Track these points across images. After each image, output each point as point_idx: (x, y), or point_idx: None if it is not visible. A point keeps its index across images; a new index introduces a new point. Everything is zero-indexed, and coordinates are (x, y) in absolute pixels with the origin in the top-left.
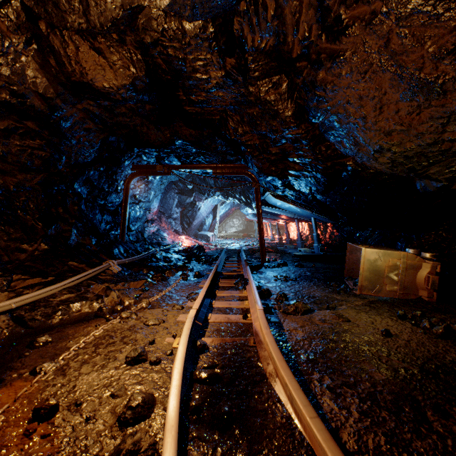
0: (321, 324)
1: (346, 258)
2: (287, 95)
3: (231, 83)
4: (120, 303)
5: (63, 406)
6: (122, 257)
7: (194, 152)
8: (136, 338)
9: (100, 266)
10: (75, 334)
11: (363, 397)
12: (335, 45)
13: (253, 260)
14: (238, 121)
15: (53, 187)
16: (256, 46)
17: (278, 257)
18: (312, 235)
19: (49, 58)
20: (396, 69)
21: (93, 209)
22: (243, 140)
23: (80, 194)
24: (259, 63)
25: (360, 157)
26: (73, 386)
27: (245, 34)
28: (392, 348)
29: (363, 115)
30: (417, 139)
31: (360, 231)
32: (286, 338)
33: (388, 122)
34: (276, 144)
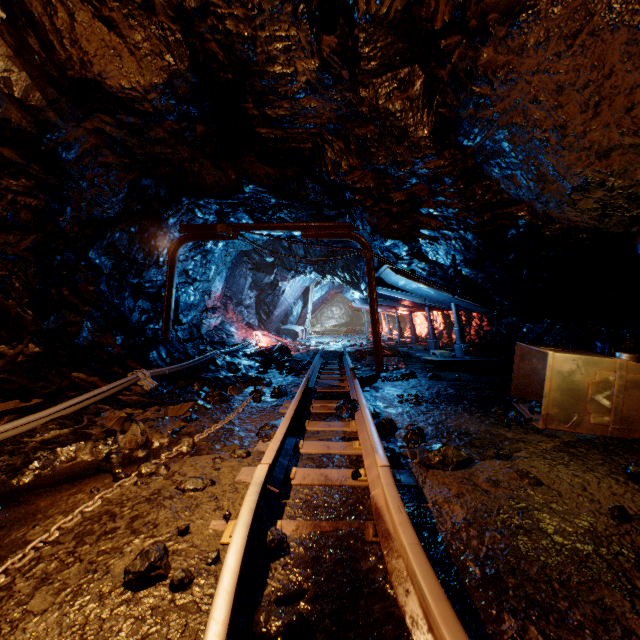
0: (492, 490)
1: (514, 368)
2: (422, 101)
3: (331, 82)
4: (146, 445)
5: None
6: (164, 364)
7: (273, 204)
8: (157, 519)
9: (122, 380)
10: (49, 509)
11: None
12: None
13: (363, 368)
14: (341, 150)
15: (54, 255)
16: (373, 12)
17: (400, 364)
18: (448, 330)
19: (27, 35)
20: None
21: (120, 291)
22: (348, 180)
23: (98, 268)
24: (377, 45)
25: (545, 202)
26: None
27: None
28: None
29: (560, 122)
30: None
31: (529, 324)
32: (434, 522)
33: (608, 131)
34: (401, 186)
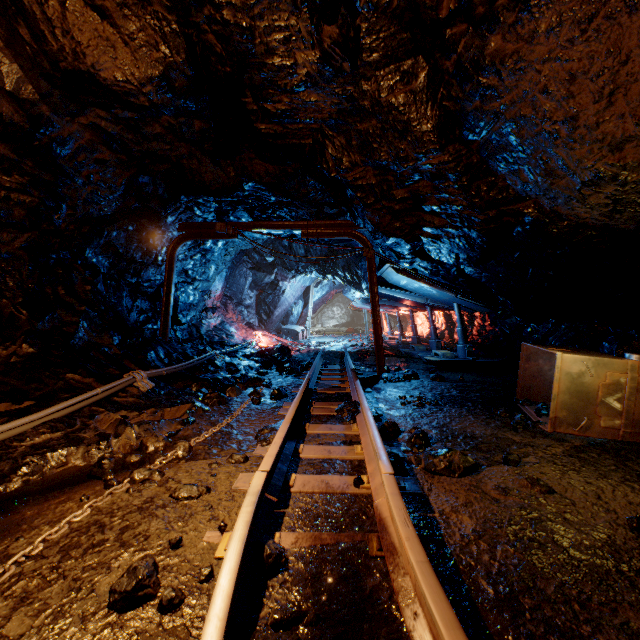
0: (502, 499)
1: (520, 369)
2: (426, 94)
3: (332, 75)
4: (140, 449)
5: None
6: (162, 365)
7: (273, 202)
8: (148, 530)
9: (117, 382)
10: (35, 519)
11: None
12: None
13: (364, 369)
14: (342, 146)
15: (50, 254)
16: (376, 0)
17: (402, 364)
18: (450, 330)
19: (17, 25)
20: None
21: (118, 291)
22: (350, 177)
23: (95, 267)
24: (380, 35)
25: (553, 198)
26: None
27: None
28: None
29: (571, 113)
30: None
31: (534, 324)
32: (442, 534)
33: (623, 121)
34: (403, 182)
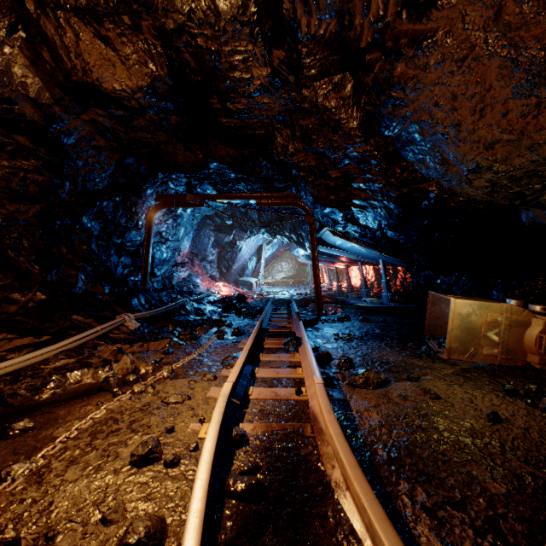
0: (402, 403)
1: (427, 312)
2: (352, 100)
3: (280, 85)
4: (134, 371)
5: (28, 539)
6: (143, 309)
7: (233, 178)
8: (149, 422)
9: (112, 322)
10: (67, 416)
11: (479, 526)
12: (420, 24)
13: (306, 313)
14: (288, 136)
15: (55, 220)
16: (313, 33)
17: (337, 309)
18: (378, 282)
19: (41, 49)
20: (509, 51)
21: (107, 249)
22: (294, 160)
23: (90, 231)
24: (316, 57)
25: (448, 180)
26: (48, 503)
27: (298, 16)
28: (506, 440)
29: (456, 122)
30: (530, 152)
31: (442, 276)
32: (356, 423)
33: (491, 129)
34: (336, 165)
